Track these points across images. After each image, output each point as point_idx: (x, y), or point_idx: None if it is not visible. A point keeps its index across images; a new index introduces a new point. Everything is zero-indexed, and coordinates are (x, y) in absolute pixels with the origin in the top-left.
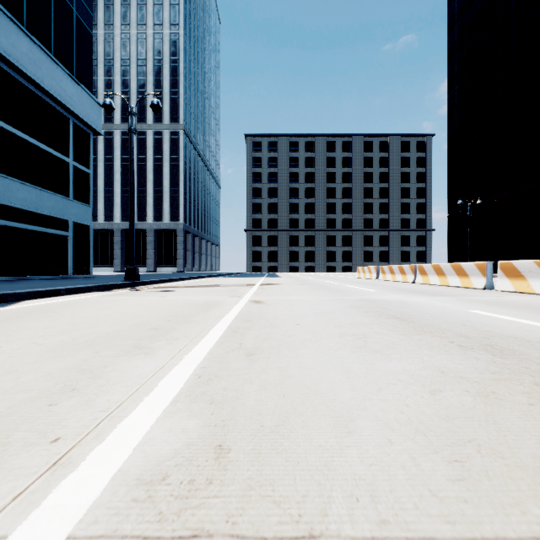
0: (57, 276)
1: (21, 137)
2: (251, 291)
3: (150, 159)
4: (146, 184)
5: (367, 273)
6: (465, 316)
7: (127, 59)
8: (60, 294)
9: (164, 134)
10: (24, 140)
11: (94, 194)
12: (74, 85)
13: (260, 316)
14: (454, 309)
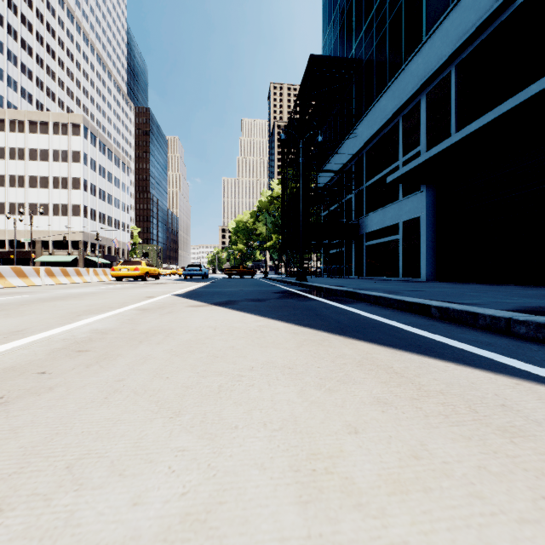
0: None
1: None
2: None
3: None
4: None
5: None
6: None
7: None
8: None
9: None
10: None
11: None
12: None
13: None
14: None
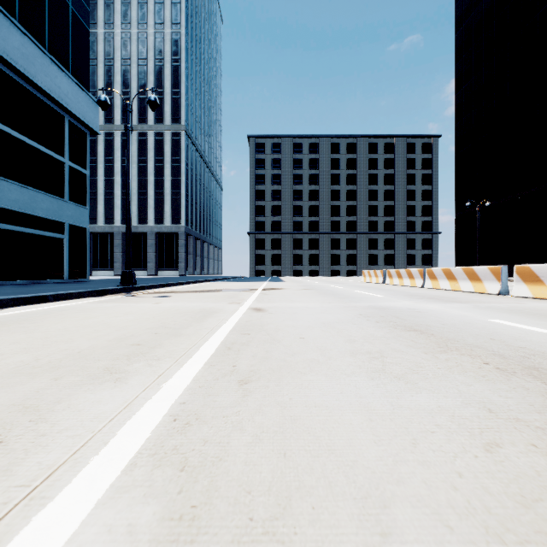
0: (52, 280)
1: (13, 136)
2: (252, 297)
3: (151, 161)
4: (147, 186)
5: (373, 277)
6: (490, 328)
7: (128, 59)
8: (47, 300)
9: (165, 135)
10: (17, 139)
11: (93, 196)
12: (70, 82)
13: (260, 328)
14: (474, 318)
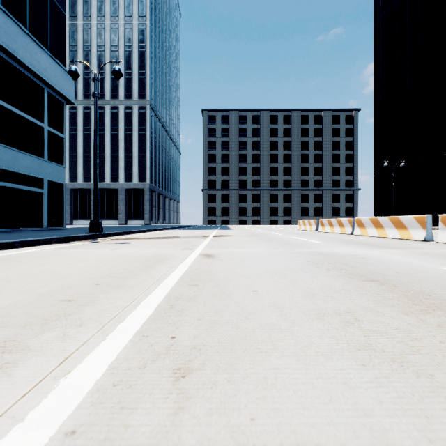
0: (32, 228)
1: None
2: (203, 243)
3: (122, 130)
4: (118, 150)
5: (307, 226)
6: None
7: (102, 45)
8: (14, 246)
9: (133, 108)
10: (0, 105)
11: (74, 159)
12: (48, 58)
13: (209, 277)
14: (423, 265)
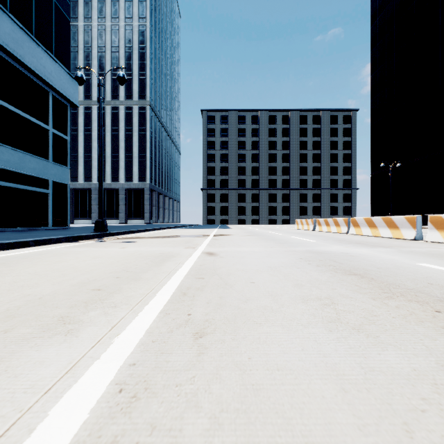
0: (38, 227)
1: (5, 107)
2: (205, 242)
3: (122, 130)
4: (118, 150)
5: (305, 225)
6: (422, 272)
7: (103, 46)
8: (28, 245)
9: (133, 109)
10: (8, 109)
11: (75, 159)
12: (53, 63)
13: (213, 272)
14: (404, 262)
